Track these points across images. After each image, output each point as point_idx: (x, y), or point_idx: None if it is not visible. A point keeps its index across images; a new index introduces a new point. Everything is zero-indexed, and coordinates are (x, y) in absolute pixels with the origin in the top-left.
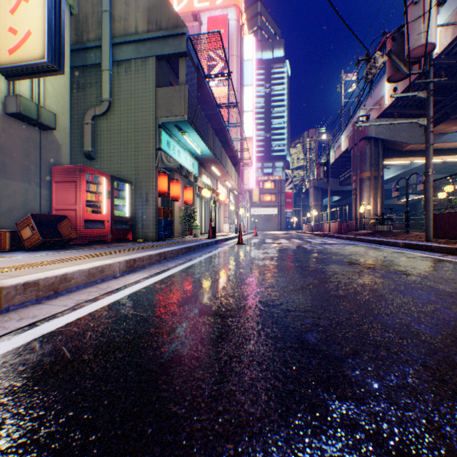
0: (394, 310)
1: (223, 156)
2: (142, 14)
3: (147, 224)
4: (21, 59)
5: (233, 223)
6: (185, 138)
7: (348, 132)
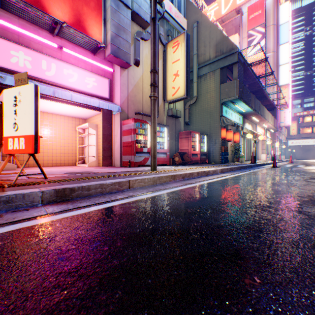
0: None
1: (260, 109)
2: (212, 49)
3: (215, 155)
4: (176, 97)
5: (269, 153)
6: (235, 106)
7: None
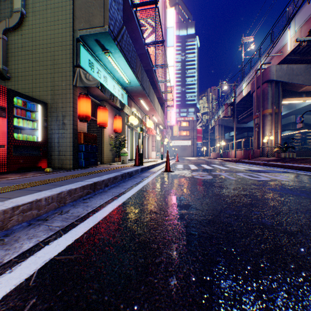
0: None
1: (150, 92)
2: None
3: (64, 150)
4: None
5: (159, 151)
6: (111, 63)
7: (249, 80)
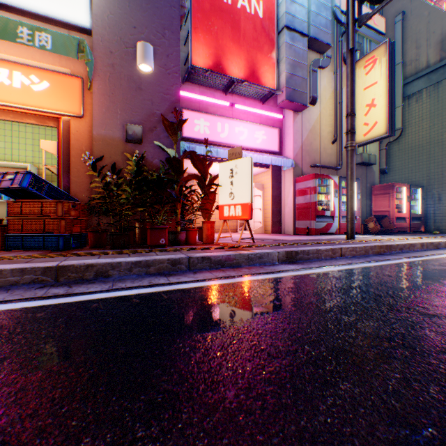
0: None
1: None
2: (432, 49)
3: (438, 219)
4: (370, 137)
5: None
6: None
7: None
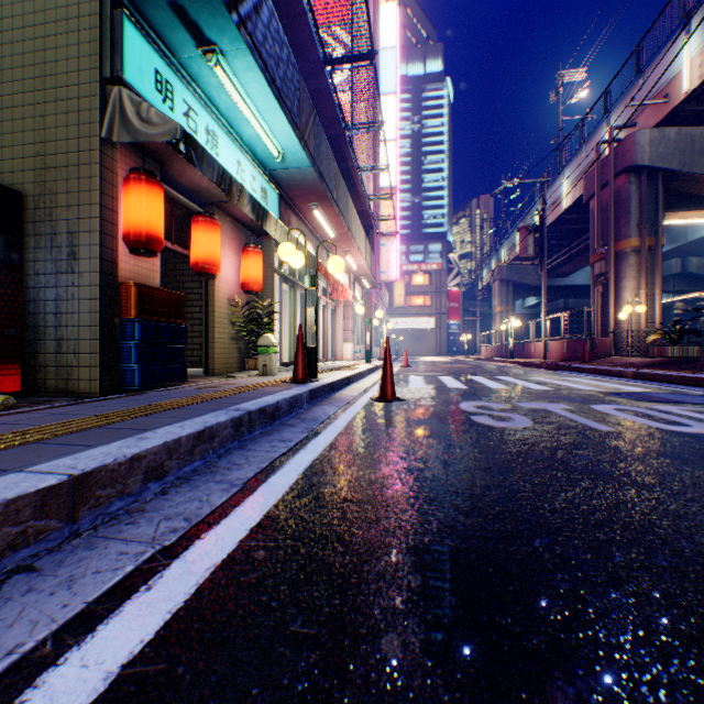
0: None
1: (339, 190)
2: None
3: (72, 338)
4: None
5: (362, 341)
6: (225, 90)
7: (577, 170)
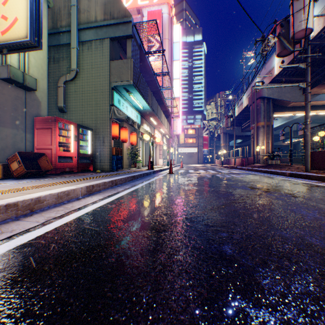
0: (290, 226)
1: (158, 111)
2: (100, 7)
3: (103, 159)
4: (10, 38)
5: (166, 158)
6: (131, 97)
7: (248, 93)
